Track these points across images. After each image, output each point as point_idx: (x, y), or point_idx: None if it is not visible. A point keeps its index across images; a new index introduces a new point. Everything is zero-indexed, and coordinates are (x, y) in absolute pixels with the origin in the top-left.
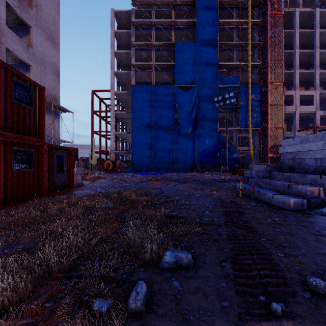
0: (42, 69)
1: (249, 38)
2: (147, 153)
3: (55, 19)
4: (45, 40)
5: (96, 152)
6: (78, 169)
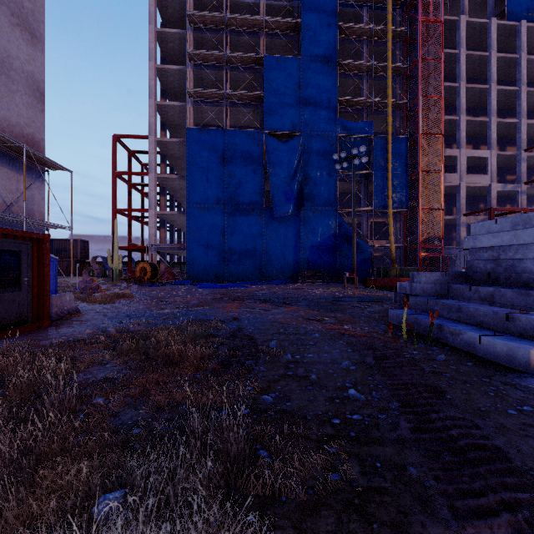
0: (2, 82)
1: (388, 58)
2: (216, 249)
3: None
4: (11, 26)
5: (122, 247)
6: (83, 279)
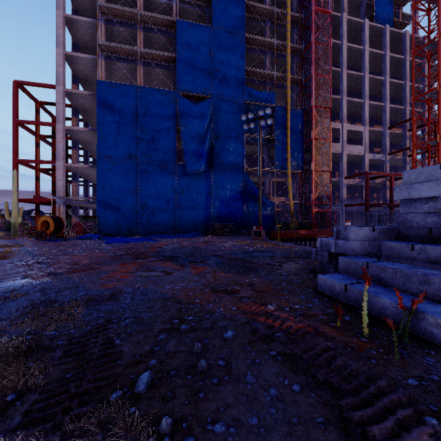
0: None
1: (288, 38)
2: (129, 203)
3: None
4: None
5: (24, 199)
6: None
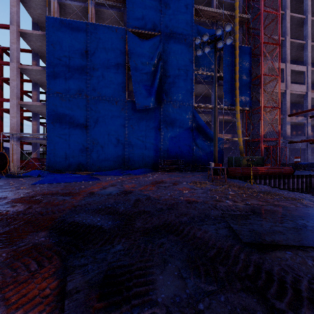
0: None
1: None
2: (78, 139)
3: None
4: None
5: None
6: None
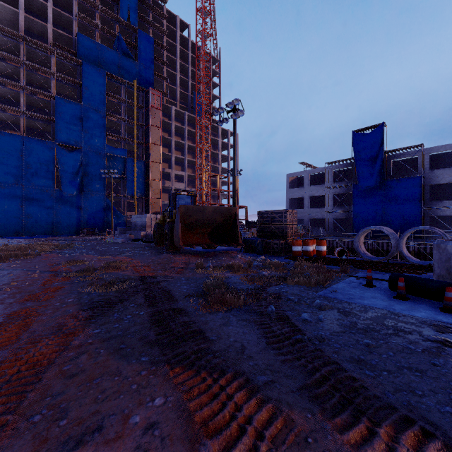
0: None
1: (135, 119)
2: (16, 214)
3: None
4: None
5: None
6: None
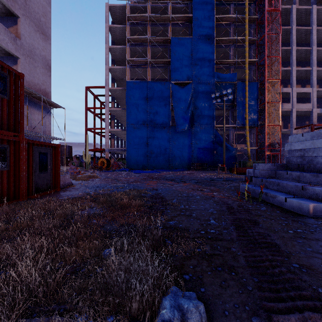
0: (31, 62)
1: (246, 34)
2: (143, 150)
3: (46, 10)
4: (35, 31)
5: (90, 149)
6: (70, 167)
